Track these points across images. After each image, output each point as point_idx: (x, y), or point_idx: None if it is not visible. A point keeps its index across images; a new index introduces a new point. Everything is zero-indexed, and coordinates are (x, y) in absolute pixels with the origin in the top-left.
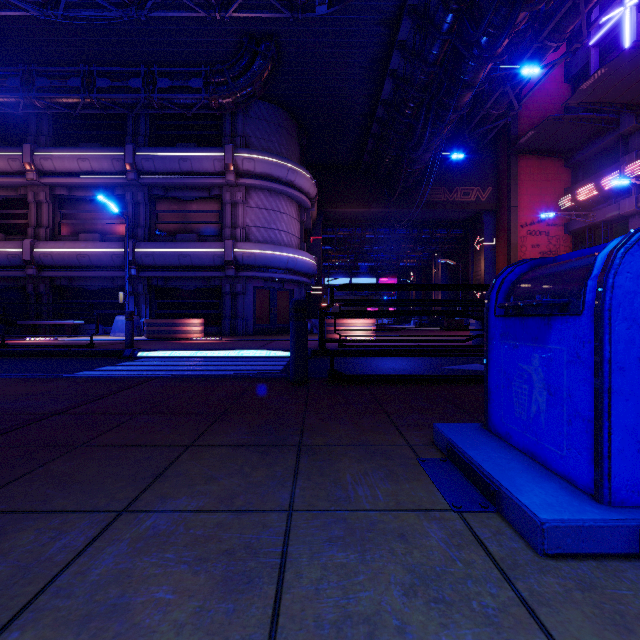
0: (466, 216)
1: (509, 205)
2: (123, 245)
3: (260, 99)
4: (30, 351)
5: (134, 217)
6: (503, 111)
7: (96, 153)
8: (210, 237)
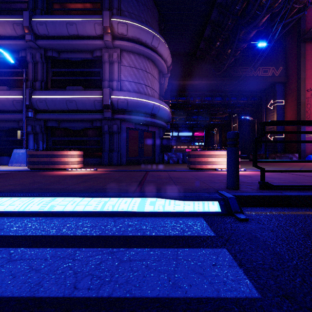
0: (262, 87)
1: (299, 76)
2: (22, 93)
3: None
4: None
5: (34, 73)
6: (292, 15)
7: (0, 19)
8: (92, 89)
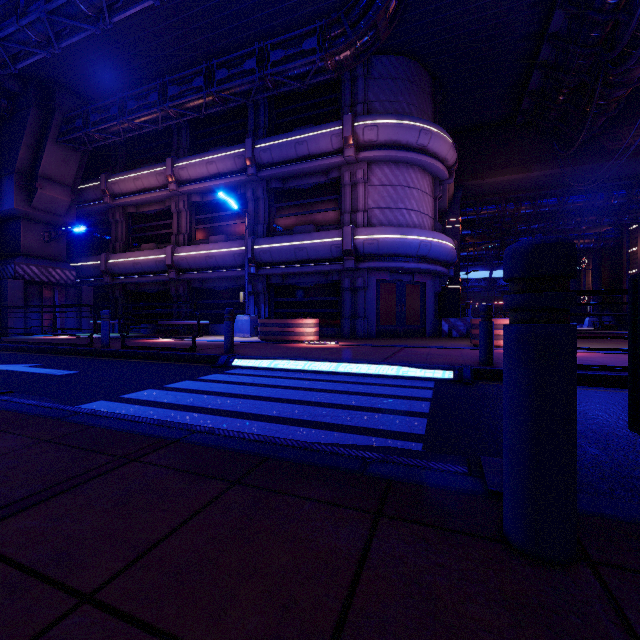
0: None
1: None
2: (243, 243)
3: (384, 55)
4: (139, 353)
5: (254, 214)
6: None
7: (221, 154)
8: (328, 226)
